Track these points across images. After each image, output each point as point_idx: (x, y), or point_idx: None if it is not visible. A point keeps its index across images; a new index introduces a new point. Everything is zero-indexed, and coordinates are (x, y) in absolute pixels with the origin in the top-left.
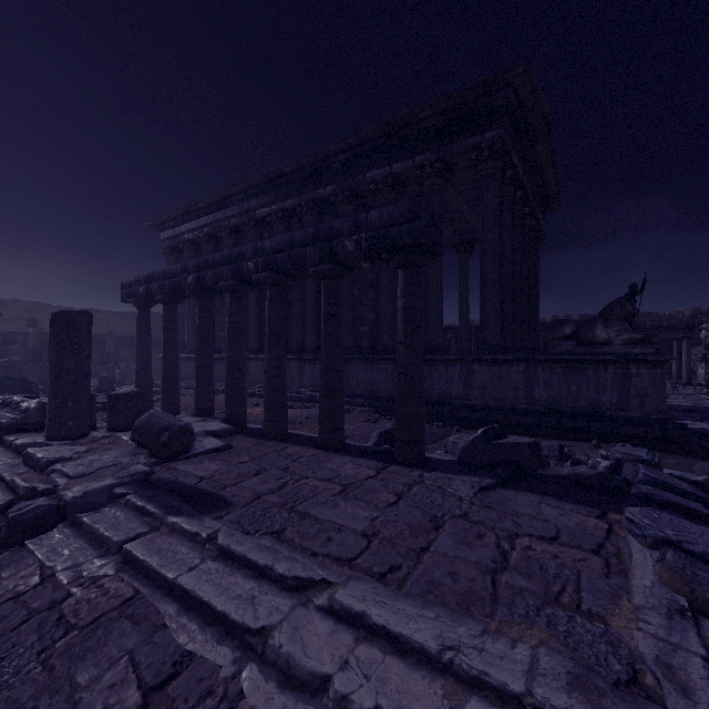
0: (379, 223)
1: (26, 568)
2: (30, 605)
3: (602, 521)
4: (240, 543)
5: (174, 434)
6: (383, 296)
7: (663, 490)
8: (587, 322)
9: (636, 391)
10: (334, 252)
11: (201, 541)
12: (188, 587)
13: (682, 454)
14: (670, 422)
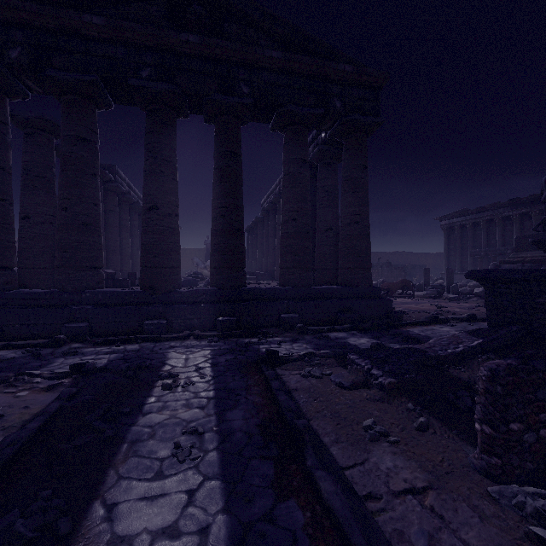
0: None
1: None
2: None
3: None
4: None
5: None
6: None
7: None
8: None
9: None
10: None
11: None
12: None
13: None
14: None
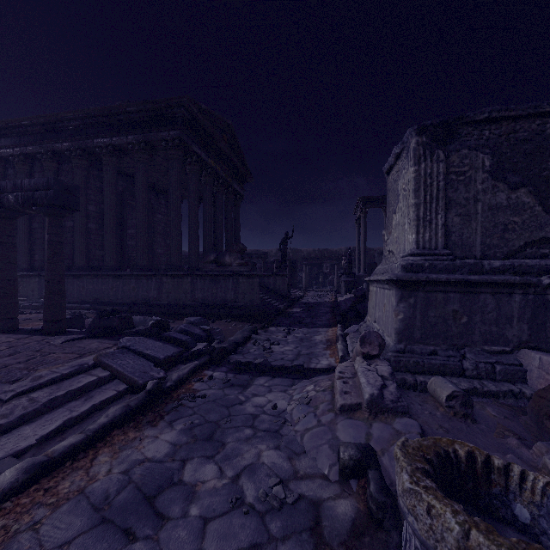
0: (29, 187)
1: None
2: None
3: (114, 345)
4: None
5: None
6: (107, 230)
7: (185, 334)
8: (223, 253)
9: (242, 291)
10: (1, 201)
11: None
12: None
13: (253, 322)
14: (254, 307)
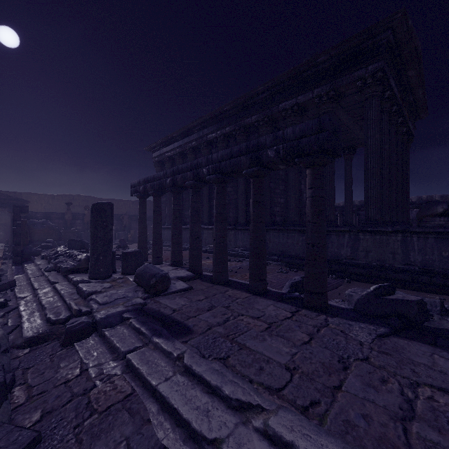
0: (292, 136)
1: (73, 362)
2: (73, 389)
3: None
4: (199, 364)
5: (158, 280)
6: (291, 187)
7: None
8: None
9: None
10: (259, 159)
11: (173, 358)
12: (164, 394)
13: None
14: None
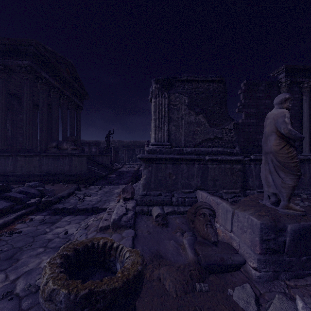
0: None
1: None
2: None
3: None
4: None
5: None
6: None
7: (23, 193)
8: (62, 142)
9: (74, 165)
10: None
11: None
12: None
13: (80, 184)
14: (82, 174)
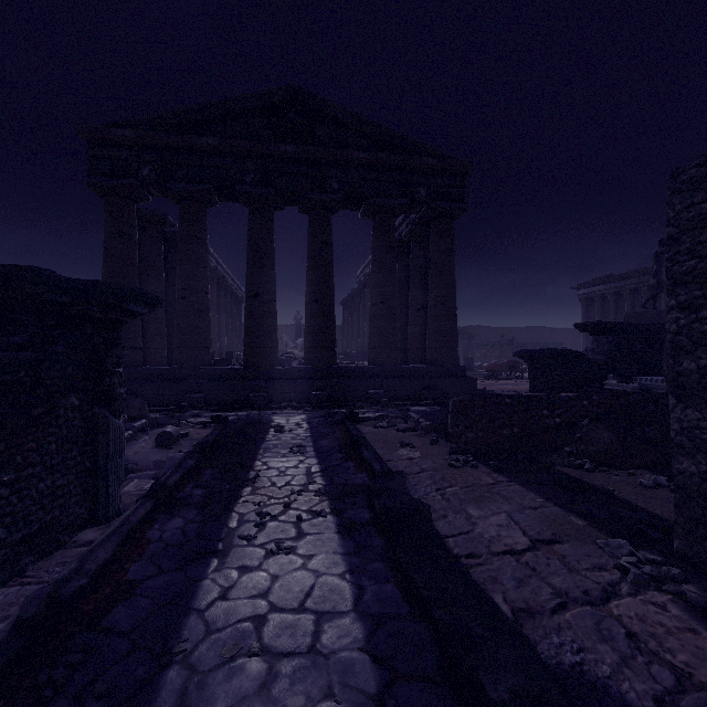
0: None
1: None
2: None
3: None
4: None
5: None
6: None
7: None
8: None
9: None
10: None
11: None
12: None
13: None
14: None
